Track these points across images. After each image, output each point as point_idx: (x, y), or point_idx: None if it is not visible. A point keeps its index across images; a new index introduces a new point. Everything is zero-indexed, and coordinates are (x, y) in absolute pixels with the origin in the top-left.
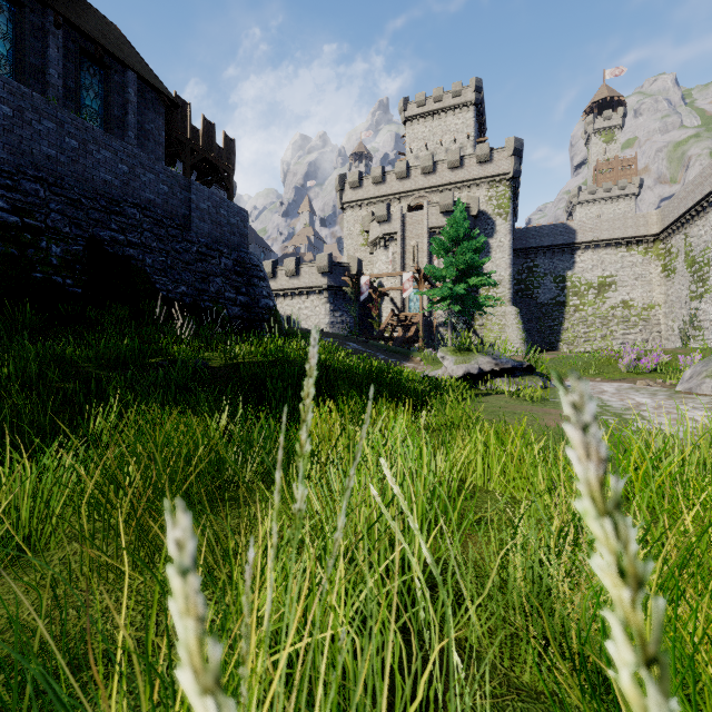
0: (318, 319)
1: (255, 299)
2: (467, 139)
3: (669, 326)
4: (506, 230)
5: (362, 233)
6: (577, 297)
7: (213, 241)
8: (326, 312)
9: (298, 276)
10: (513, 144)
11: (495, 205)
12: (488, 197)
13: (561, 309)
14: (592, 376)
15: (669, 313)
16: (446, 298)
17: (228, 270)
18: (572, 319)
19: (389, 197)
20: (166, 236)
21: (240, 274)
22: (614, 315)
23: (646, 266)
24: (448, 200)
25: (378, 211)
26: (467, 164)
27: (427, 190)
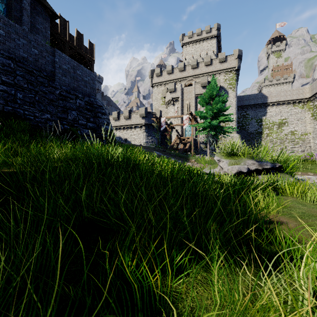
0: (140, 140)
1: (99, 125)
2: (213, 53)
3: (315, 143)
4: (234, 96)
5: (162, 98)
6: (268, 129)
7: (71, 89)
8: (144, 136)
9: (130, 119)
10: (237, 52)
11: (228, 83)
12: (225, 79)
13: (260, 135)
14: (302, 171)
15: (315, 137)
16: (206, 128)
17: (81, 107)
18: (265, 140)
19: (175, 80)
20: (35, 81)
21: (90, 110)
22: (287, 138)
23: (303, 114)
24: (205, 80)
25: (170, 87)
26: (214, 63)
27: (194, 77)
